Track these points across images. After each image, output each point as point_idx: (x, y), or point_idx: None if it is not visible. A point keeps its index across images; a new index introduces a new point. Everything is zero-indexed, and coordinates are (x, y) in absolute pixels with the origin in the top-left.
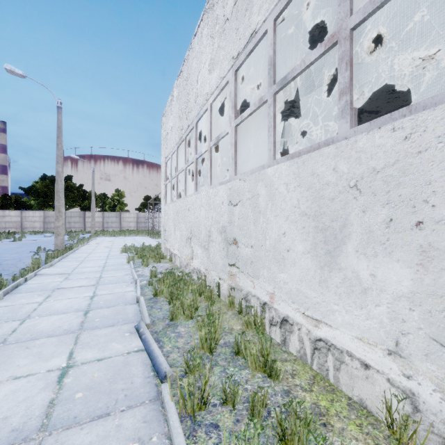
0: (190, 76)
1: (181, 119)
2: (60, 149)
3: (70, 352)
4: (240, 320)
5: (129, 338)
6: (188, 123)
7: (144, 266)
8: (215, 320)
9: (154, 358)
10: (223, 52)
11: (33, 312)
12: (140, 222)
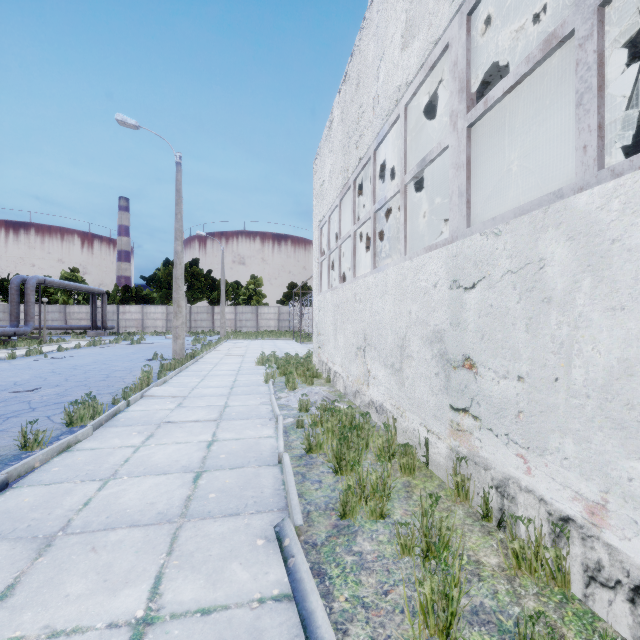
0: (363, 74)
1: (346, 153)
2: (180, 221)
3: (157, 574)
4: (500, 548)
5: (264, 554)
6: (359, 155)
7: (290, 390)
8: (453, 560)
9: None
10: None
11: (123, 466)
12: (282, 319)
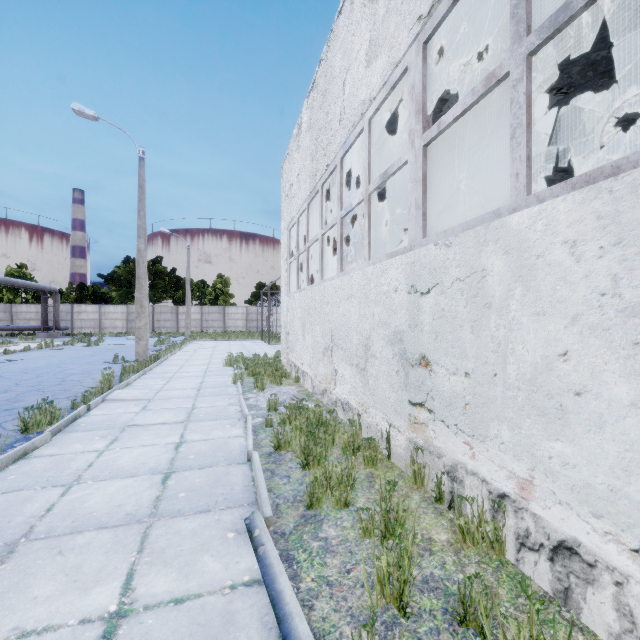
0: (330, 84)
1: (314, 158)
2: (143, 218)
3: (129, 571)
4: (449, 525)
5: (235, 545)
6: (326, 161)
7: (258, 390)
8: (406, 535)
9: (285, 618)
10: (397, 17)
11: (87, 470)
12: (250, 319)
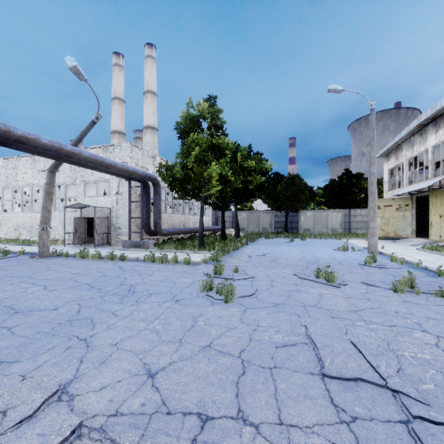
0: None
1: None
2: None
3: None
4: None
5: None
6: None
7: None
8: None
9: None
10: None
11: None
12: None
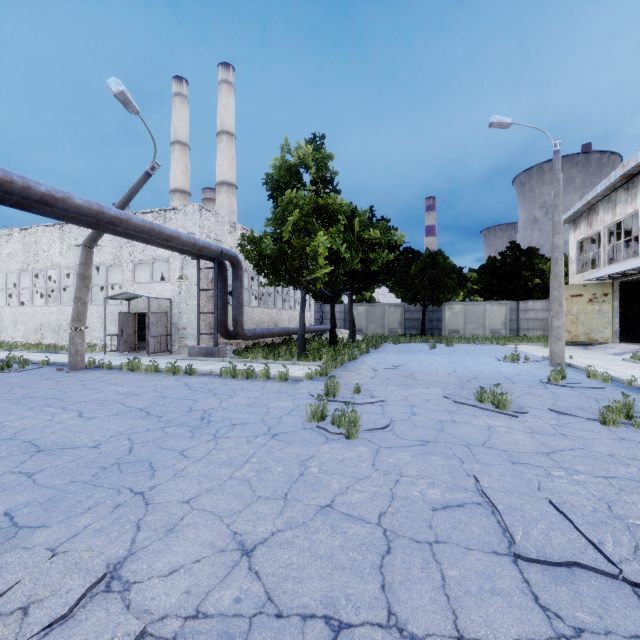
0: None
1: None
2: None
3: None
4: None
5: None
6: None
7: None
8: None
9: None
10: None
11: None
12: None
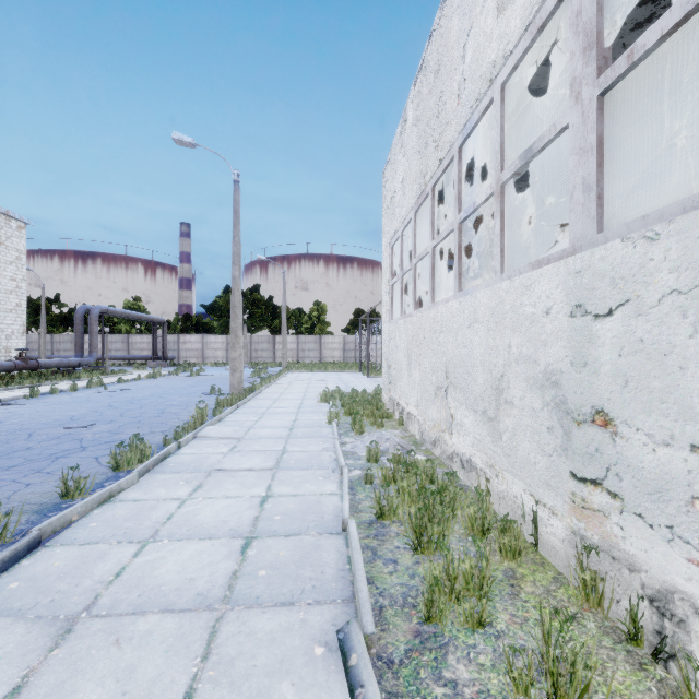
0: (444, 58)
1: (422, 156)
2: (237, 244)
3: (187, 690)
4: None
5: (323, 671)
6: (439, 155)
7: (356, 433)
8: None
9: None
10: None
11: (165, 524)
12: (347, 349)
